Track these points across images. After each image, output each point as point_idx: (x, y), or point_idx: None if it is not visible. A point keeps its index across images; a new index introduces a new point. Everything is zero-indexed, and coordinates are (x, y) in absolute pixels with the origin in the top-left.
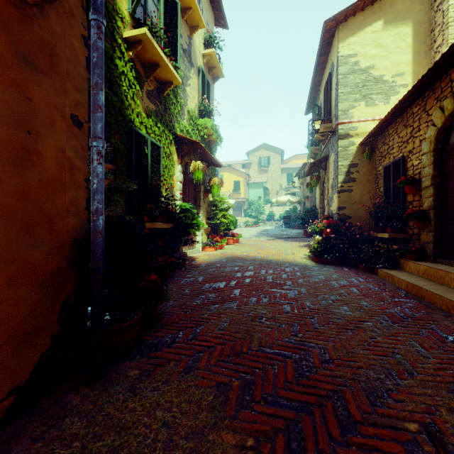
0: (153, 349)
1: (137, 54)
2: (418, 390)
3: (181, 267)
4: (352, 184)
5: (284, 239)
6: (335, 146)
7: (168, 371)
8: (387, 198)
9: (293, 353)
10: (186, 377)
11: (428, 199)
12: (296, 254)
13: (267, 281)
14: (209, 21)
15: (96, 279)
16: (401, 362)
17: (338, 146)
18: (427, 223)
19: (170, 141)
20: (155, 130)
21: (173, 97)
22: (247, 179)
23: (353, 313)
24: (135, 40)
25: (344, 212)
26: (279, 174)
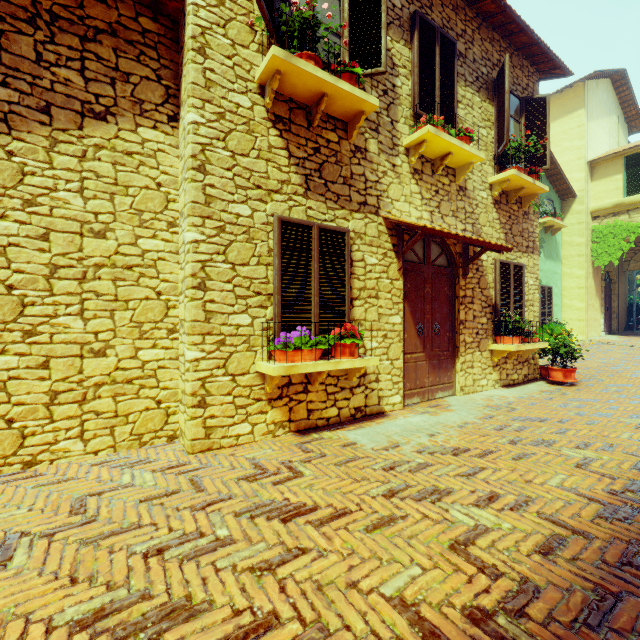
0: None
1: None
2: None
3: None
4: None
5: None
6: None
7: None
8: None
9: None
10: None
11: None
12: None
13: None
14: None
15: (634, 313)
16: None
17: None
18: None
19: None
20: None
21: None
22: None
23: None
24: None
25: None
26: None
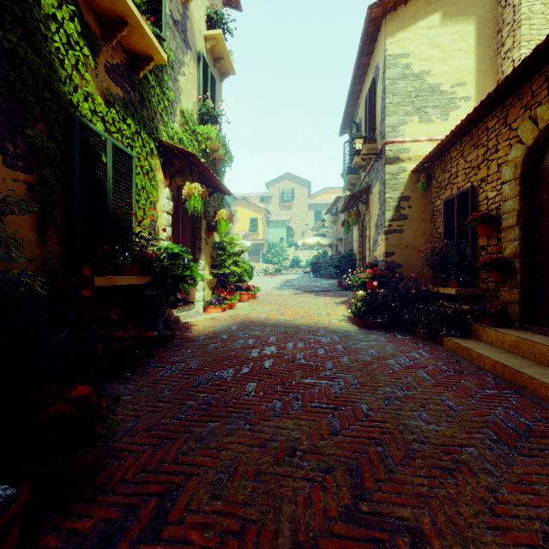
0: None
1: None
2: None
3: (165, 343)
4: (403, 223)
5: (315, 293)
6: (382, 173)
7: None
8: (449, 242)
9: None
10: None
11: (511, 244)
12: (332, 314)
13: (298, 364)
14: None
15: None
16: None
17: (385, 173)
18: (510, 276)
19: (151, 150)
20: (123, 128)
21: (156, 84)
22: (266, 215)
23: (440, 427)
24: None
25: (393, 259)
26: (305, 210)
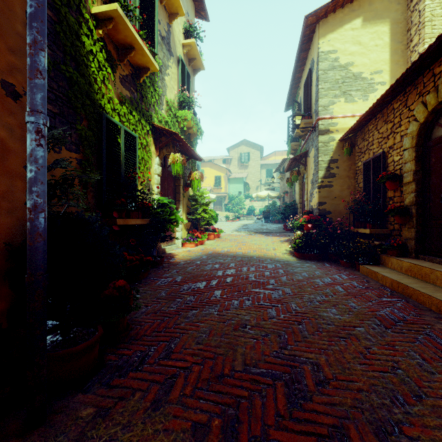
0: (116, 374)
1: (108, 34)
2: (432, 421)
3: (158, 266)
4: (332, 180)
5: (265, 234)
6: (316, 141)
7: (131, 407)
8: (367, 194)
9: (283, 373)
10: (154, 416)
11: (409, 195)
12: (277, 249)
13: (250, 280)
14: (189, 11)
15: (34, 296)
16: (404, 380)
17: (318, 141)
18: (409, 219)
19: (147, 131)
20: (130, 118)
21: (150, 85)
22: (227, 174)
23: (343, 317)
24: (106, 17)
25: (324, 207)
26: (258, 169)
